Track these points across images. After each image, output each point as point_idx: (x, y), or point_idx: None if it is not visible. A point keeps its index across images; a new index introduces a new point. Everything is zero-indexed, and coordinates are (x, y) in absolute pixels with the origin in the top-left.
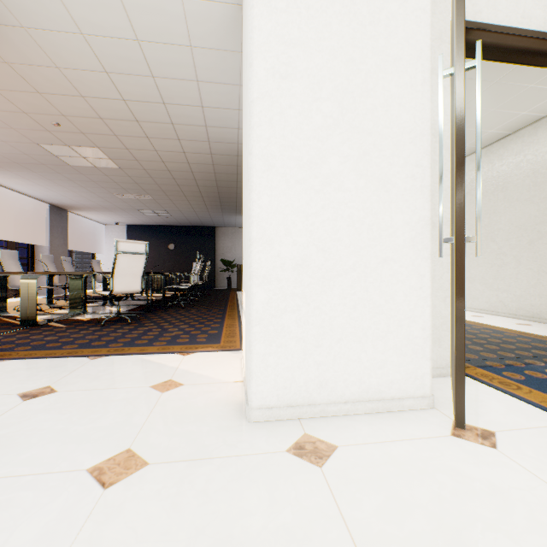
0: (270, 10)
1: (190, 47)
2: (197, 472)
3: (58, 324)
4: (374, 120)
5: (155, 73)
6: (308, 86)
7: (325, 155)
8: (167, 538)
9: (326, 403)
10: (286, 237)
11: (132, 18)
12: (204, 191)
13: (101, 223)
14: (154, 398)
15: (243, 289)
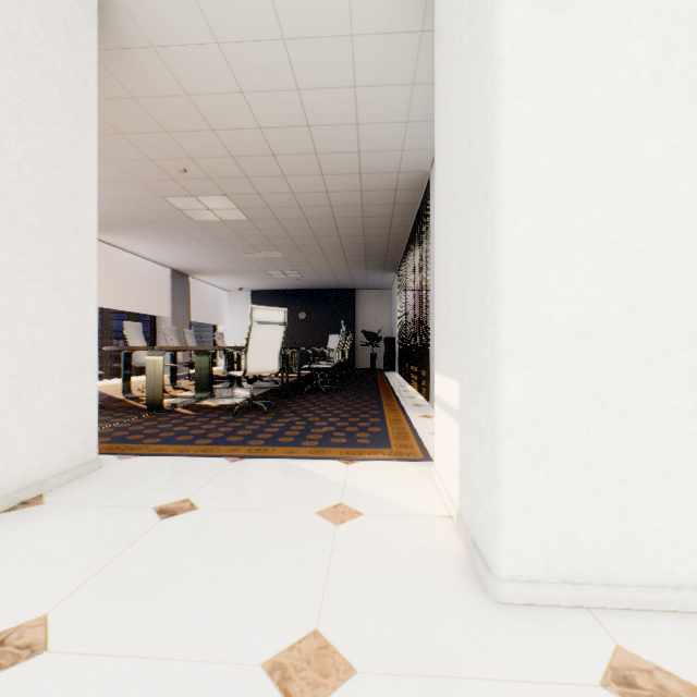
0: None
1: (350, 37)
2: None
3: (185, 410)
4: None
5: (301, 85)
6: (603, 18)
7: (635, 136)
8: None
9: (637, 585)
10: (561, 287)
11: (278, 7)
12: (346, 243)
13: (223, 289)
14: (327, 534)
15: (437, 373)
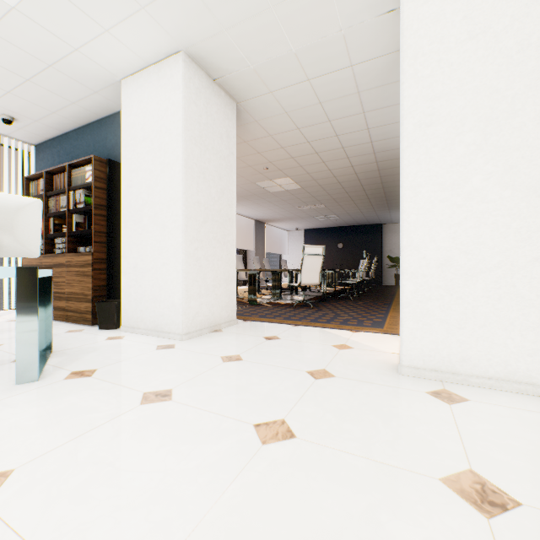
0: (417, 80)
1: (357, 93)
2: (363, 386)
3: (267, 304)
4: (522, 136)
5: (331, 118)
6: (451, 126)
7: (467, 176)
8: (347, 401)
9: (468, 375)
10: (430, 243)
11: (316, 92)
12: (370, 194)
13: (285, 230)
14: (334, 351)
15: None
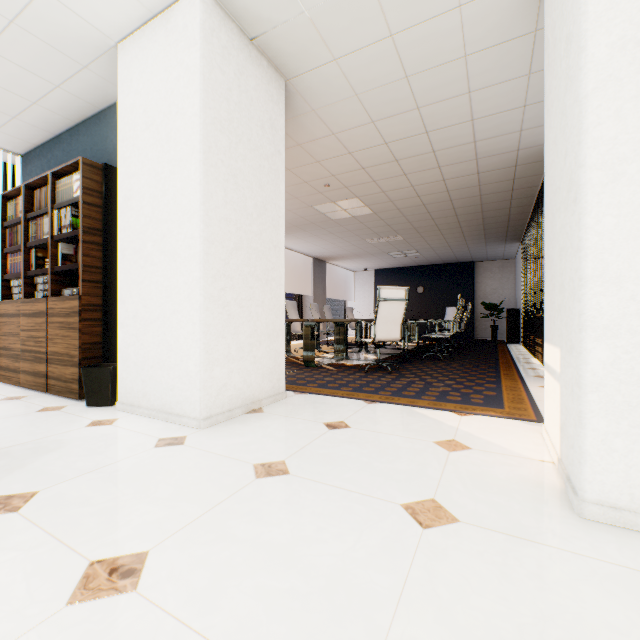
0: None
1: (463, 57)
2: (521, 551)
3: (329, 367)
4: None
5: (420, 104)
6: None
7: None
8: (506, 604)
9: None
10: None
11: (402, 58)
12: (463, 221)
13: (351, 270)
14: (441, 455)
15: (545, 342)
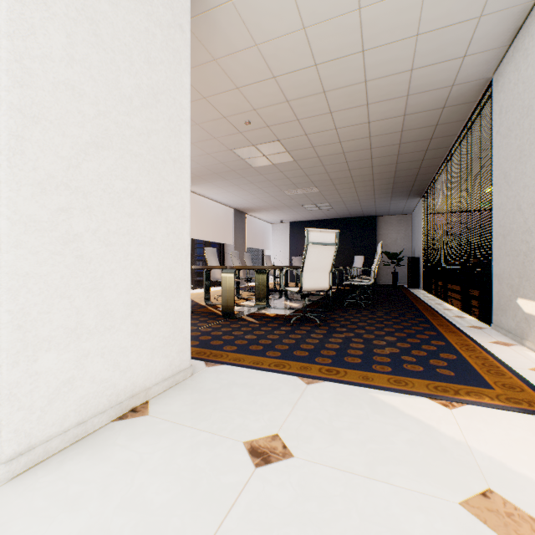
0: None
1: None
2: None
3: (250, 318)
4: None
5: (364, 1)
6: None
7: None
8: None
9: None
10: None
11: None
12: (377, 173)
13: (268, 222)
14: None
15: None
